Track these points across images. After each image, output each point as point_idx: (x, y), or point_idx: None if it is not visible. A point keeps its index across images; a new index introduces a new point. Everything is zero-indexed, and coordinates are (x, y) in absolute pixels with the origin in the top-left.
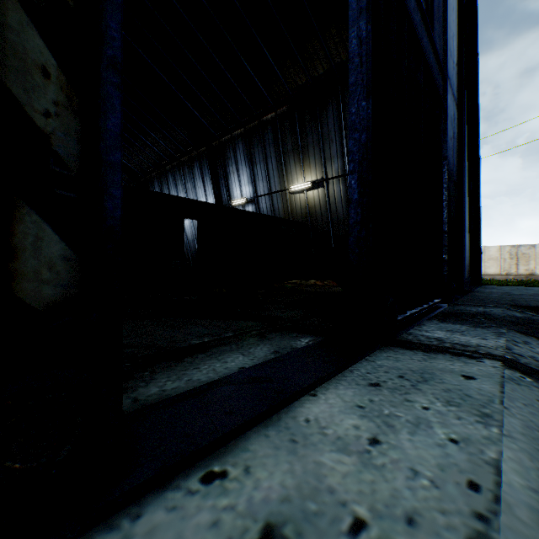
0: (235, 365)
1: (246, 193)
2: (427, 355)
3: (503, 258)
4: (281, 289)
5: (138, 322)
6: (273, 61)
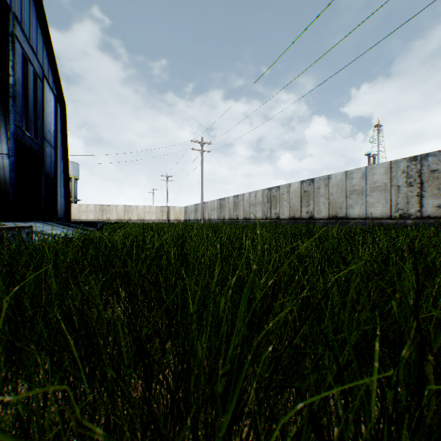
0: None
1: None
2: None
3: (97, 211)
4: None
5: None
6: None
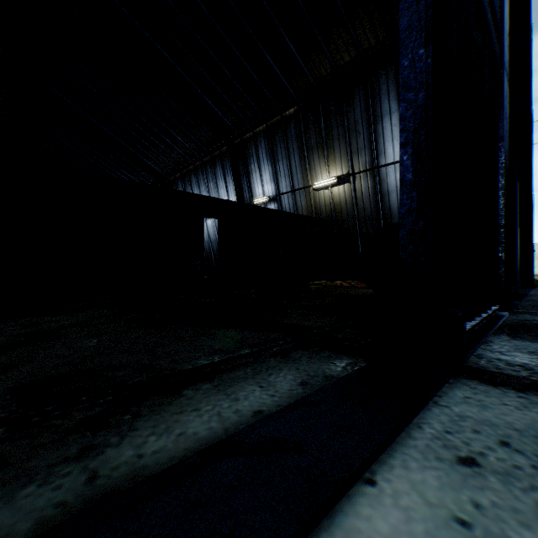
0: (248, 405)
1: (268, 191)
2: (524, 398)
3: None
4: (305, 290)
5: (145, 330)
6: (296, 51)
